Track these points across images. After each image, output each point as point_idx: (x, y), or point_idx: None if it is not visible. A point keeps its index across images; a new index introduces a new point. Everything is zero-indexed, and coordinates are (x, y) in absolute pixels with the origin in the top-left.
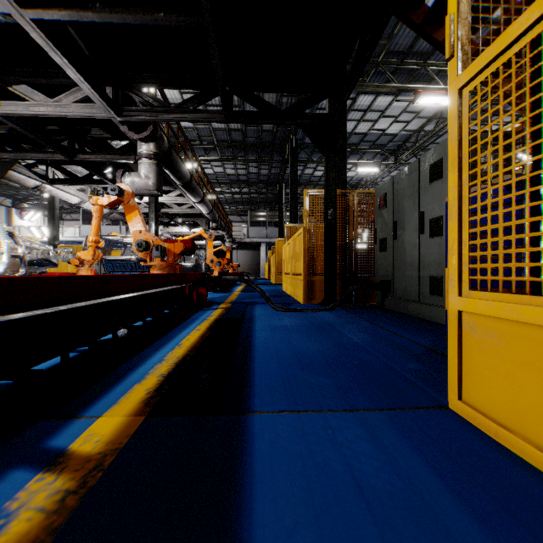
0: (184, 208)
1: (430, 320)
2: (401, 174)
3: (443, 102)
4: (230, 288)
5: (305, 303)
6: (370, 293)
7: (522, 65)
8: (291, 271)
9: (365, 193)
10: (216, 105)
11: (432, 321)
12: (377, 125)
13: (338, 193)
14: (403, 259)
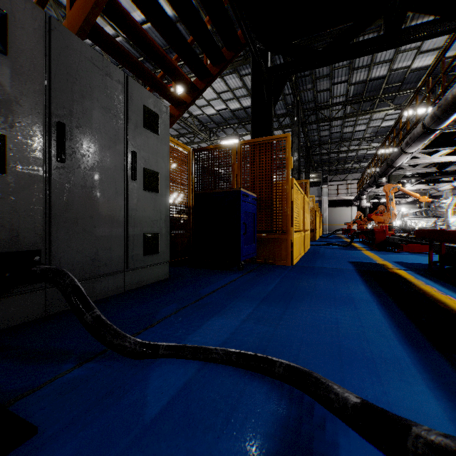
0: None
1: (140, 286)
2: (84, 49)
3: None
4: None
5: None
6: None
7: (270, 171)
8: None
9: None
10: None
11: (146, 285)
12: None
13: None
14: (89, 206)
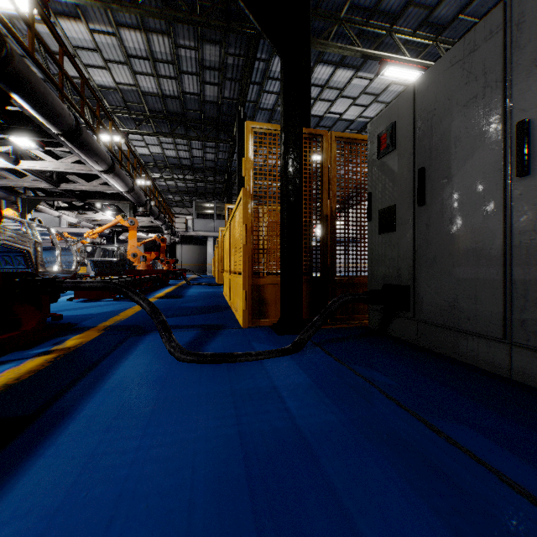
0: (95, 184)
1: None
2: (440, 66)
3: (409, 77)
4: (150, 292)
5: (246, 326)
6: (354, 305)
7: None
8: (230, 269)
9: (347, 137)
10: (143, 57)
11: None
12: (335, 108)
13: (305, 133)
14: (446, 242)
